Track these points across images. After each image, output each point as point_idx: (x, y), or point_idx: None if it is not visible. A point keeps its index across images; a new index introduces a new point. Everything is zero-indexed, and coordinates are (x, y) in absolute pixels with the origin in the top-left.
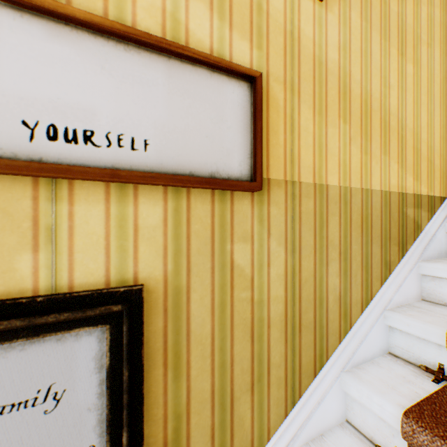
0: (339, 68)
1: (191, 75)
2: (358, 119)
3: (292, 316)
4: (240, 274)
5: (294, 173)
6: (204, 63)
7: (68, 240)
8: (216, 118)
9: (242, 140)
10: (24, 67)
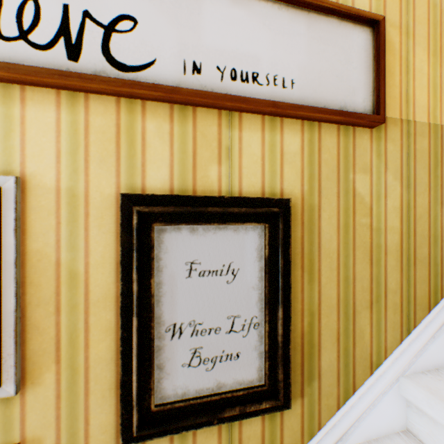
0: None
1: (324, 25)
2: None
3: (407, 249)
4: (360, 201)
5: (408, 113)
6: (336, 13)
7: (238, 158)
8: (343, 61)
9: (364, 80)
10: (217, 28)
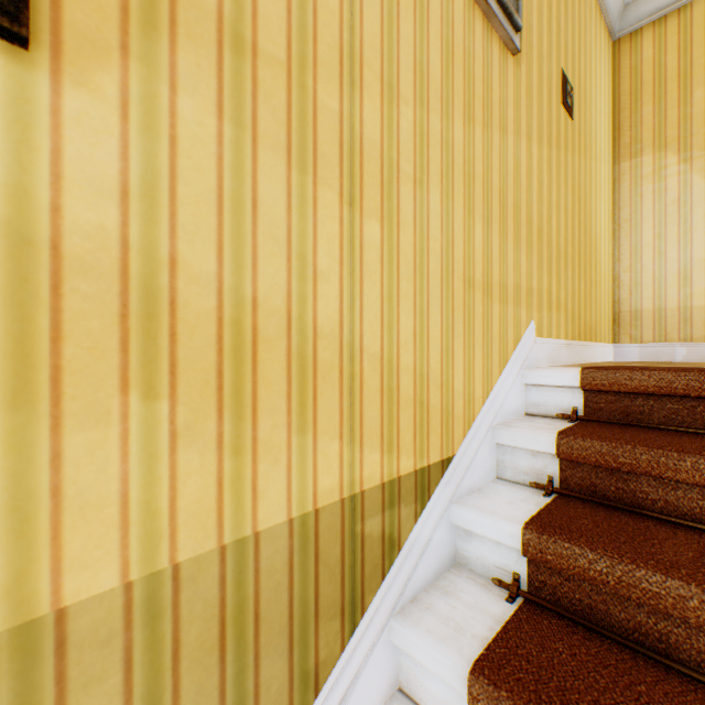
0: (124, 248)
1: None
2: (210, 374)
3: None
4: None
5: None
6: None
7: None
8: None
9: None
10: None
